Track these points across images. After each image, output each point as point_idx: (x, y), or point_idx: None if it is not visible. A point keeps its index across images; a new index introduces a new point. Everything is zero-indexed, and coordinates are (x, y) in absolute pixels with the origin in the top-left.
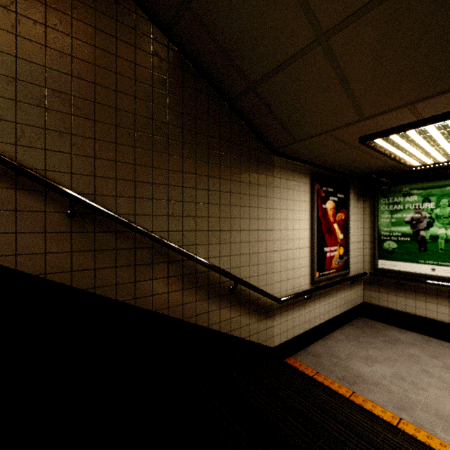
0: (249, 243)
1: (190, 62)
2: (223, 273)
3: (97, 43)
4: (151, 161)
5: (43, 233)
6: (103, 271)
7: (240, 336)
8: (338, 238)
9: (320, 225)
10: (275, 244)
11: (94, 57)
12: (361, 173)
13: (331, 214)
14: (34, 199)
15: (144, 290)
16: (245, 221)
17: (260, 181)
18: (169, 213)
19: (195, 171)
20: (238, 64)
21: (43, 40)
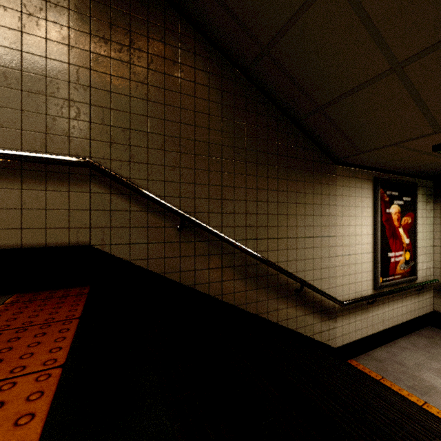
0: (313, 249)
1: (263, 93)
2: (291, 277)
3: (196, 94)
4: (233, 182)
5: (163, 243)
6: (200, 272)
7: (305, 334)
8: (404, 243)
9: (383, 230)
10: (338, 249)
11: (194, 105)
12: (431, 174)
13: (396, 218)
14: (157, 218)
15: (228, 288)
16: (309, 229)
17: (323, 190)
18: (247, 224)
19: (266, 187)
20: (307, 92)
21: (163, 100)
